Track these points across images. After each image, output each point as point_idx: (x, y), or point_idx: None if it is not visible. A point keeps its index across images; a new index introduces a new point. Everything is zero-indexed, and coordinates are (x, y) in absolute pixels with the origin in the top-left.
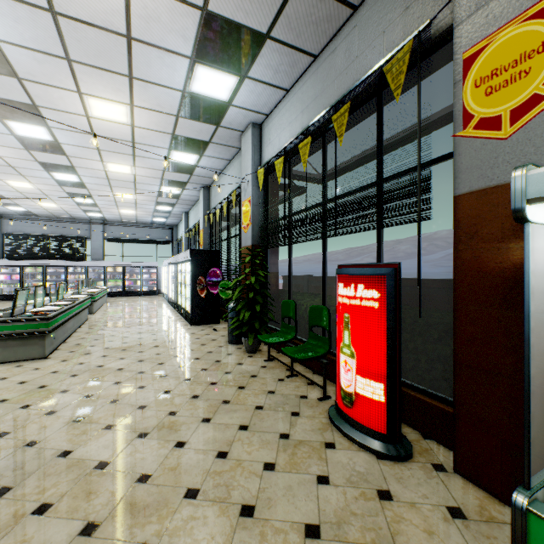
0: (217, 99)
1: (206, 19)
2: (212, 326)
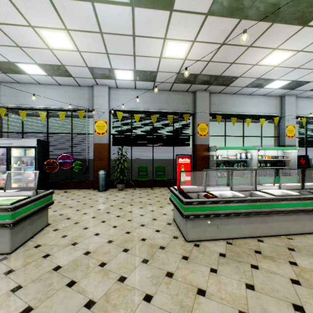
0: (115, 76)
1: (154, 72)
2: (55, 192)
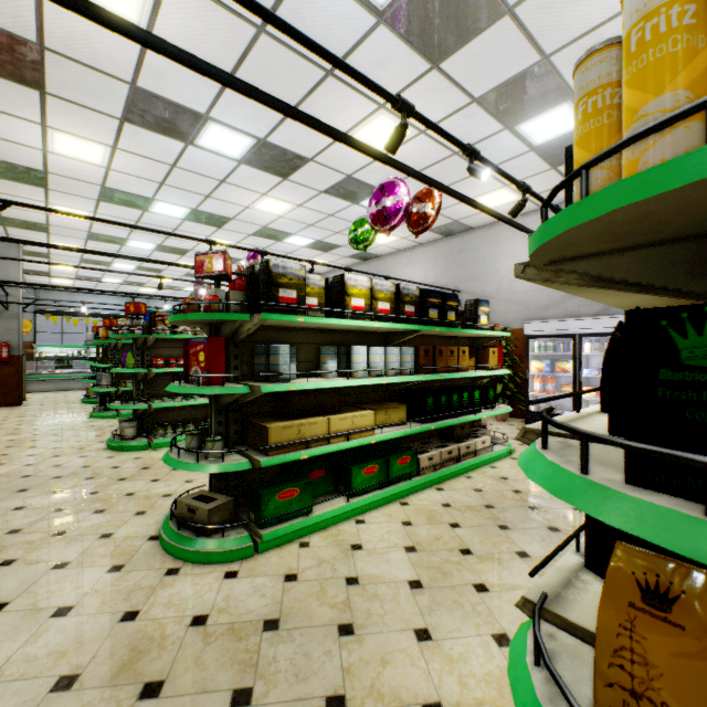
0: None
1: None
2: None
